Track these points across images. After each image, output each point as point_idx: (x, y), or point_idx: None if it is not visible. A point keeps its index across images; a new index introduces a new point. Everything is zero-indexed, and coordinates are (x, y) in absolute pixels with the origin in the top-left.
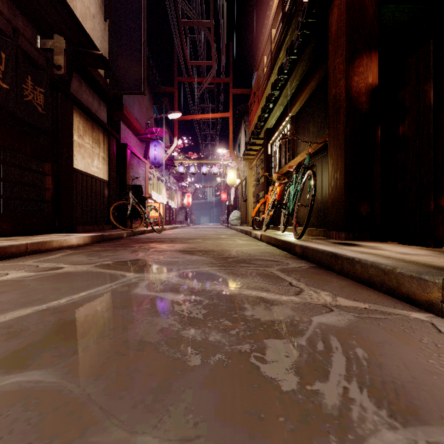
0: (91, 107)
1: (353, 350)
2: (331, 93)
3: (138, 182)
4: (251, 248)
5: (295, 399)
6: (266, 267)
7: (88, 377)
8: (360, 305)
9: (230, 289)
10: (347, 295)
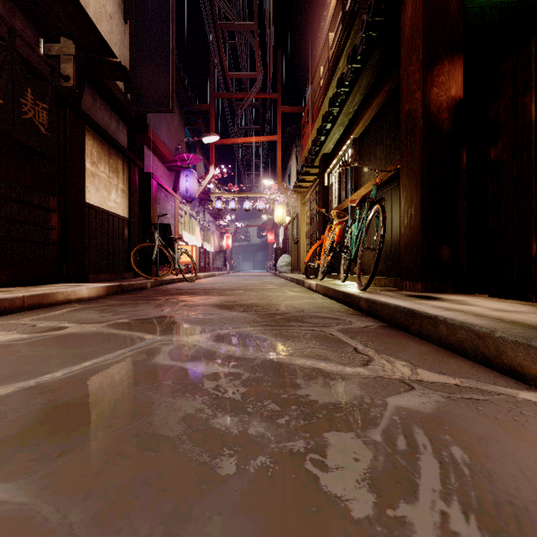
0: (108, 127)
1: (447, 450)
2: (404, 108)
3: (166, 220)
4: (304, 301)
5: (373, 534)
6: (323, 327)
7: (74, 495)
8: (449, 380)
9: (278, 357)
10: (431, 365)
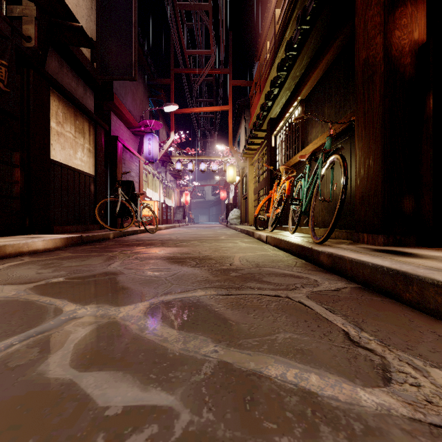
0: (75, 92)
1: None
2: (361, 57)
3: (131, 178)
4: (257, 253)
5: None
6: (287, 290)
7: None
8: None
9: (239, 358)
10: None
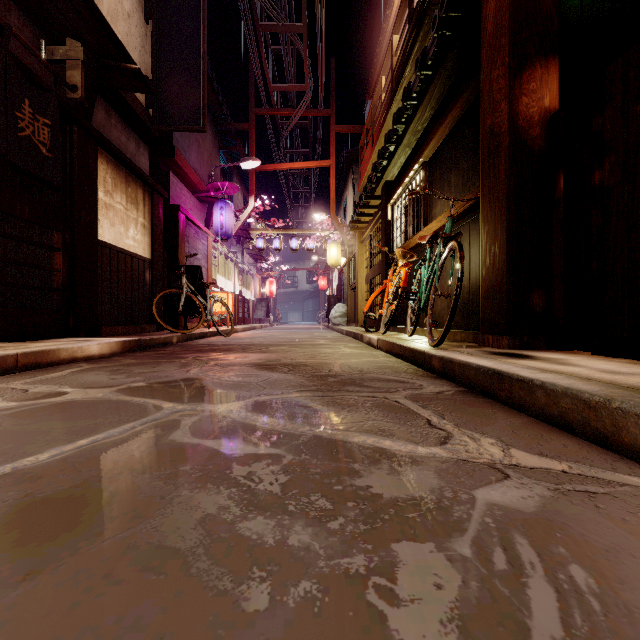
0: (126, 149)
1: (565, 570)
2: (486, 123)
3: (196, 261)
4: (363, 359)
5: None
6: (387, 392)
7: None
8: (553, 465)
9: (330, 433)
10: (527, 444)
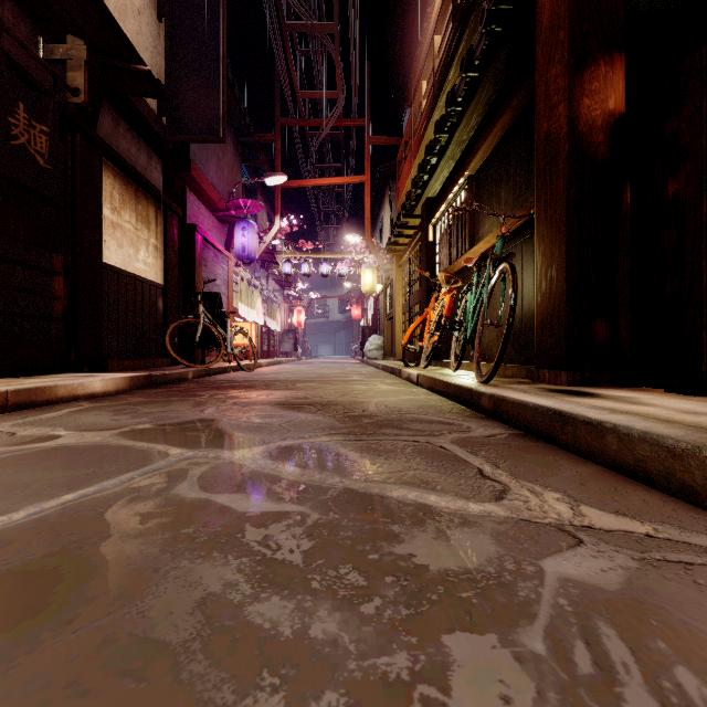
0: (136, 162)
1: (670, 675)
2: (542, 129)
3: (215, 288)
4: (402, 398)
5: None
6: (430, 436)
7: None
8: (635, 527)
9: (364, 486)
10: (600, 500)
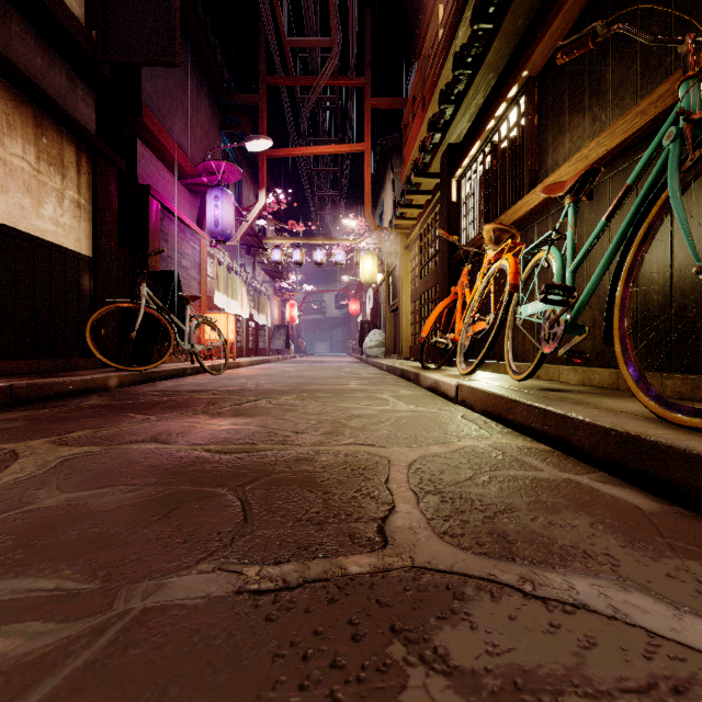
0: (45, 82)
1: None
2: None
3: (181, 270)
4: (455, 445)
5: None
6: None
7: None
8: None
9: None
10: None
